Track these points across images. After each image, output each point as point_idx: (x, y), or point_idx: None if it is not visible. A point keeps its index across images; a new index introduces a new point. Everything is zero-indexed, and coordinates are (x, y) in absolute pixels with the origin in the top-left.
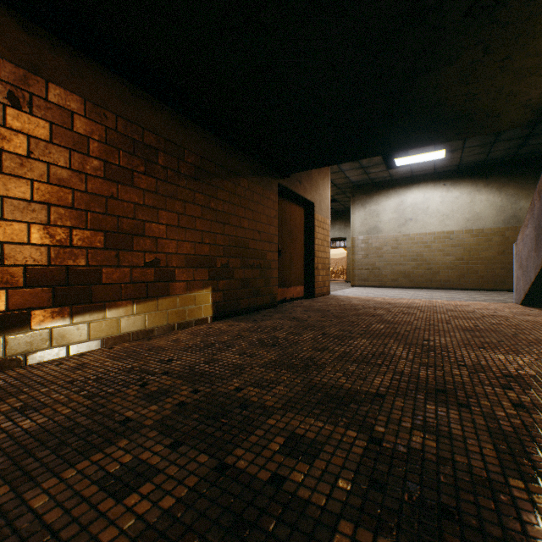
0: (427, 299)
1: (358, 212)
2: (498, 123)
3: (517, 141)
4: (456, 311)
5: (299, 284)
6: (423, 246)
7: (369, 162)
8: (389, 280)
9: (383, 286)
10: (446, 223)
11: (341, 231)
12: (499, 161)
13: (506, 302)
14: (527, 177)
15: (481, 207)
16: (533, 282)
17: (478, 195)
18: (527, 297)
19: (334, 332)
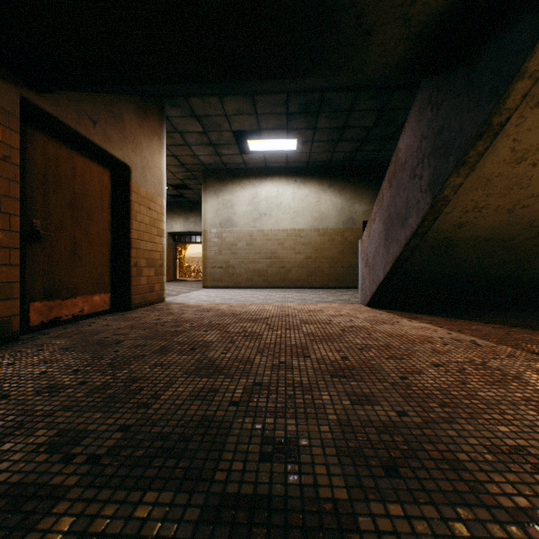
0: (279, 303)
1: (211, 201)
2: (367, 52)
3: (356, 145)
4: (312, 322)
5: (99, 291)
6: (277, 243)
7: (220, 138)
8: (245, 280)
9: (238, 287)
10: (298, 221)
11: (197, 224)
12: (340, 164)
13: (353, 303)
14: (360, 183)
15: (326, 207)
16: (381, 282)
17: (324, 195)
18: (373, 298)
19: (9, 465)
